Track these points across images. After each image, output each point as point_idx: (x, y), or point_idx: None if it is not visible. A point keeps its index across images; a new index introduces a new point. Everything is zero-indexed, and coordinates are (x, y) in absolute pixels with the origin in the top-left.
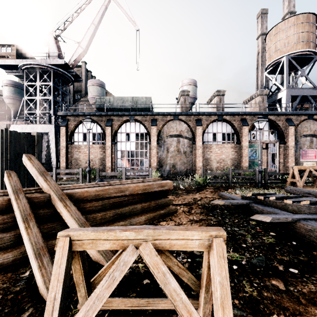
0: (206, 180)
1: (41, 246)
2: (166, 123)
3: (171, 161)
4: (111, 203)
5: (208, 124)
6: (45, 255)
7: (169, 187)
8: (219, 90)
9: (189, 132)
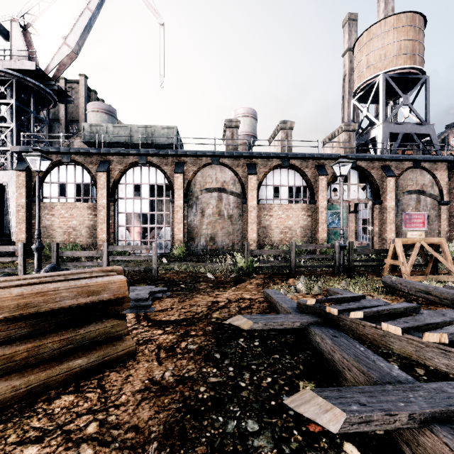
0: (252, 262)
1: None
2: (200, 169)
3: (208, 230)
4: None
5: (267, 171)
6: None
7: (116, 294)
8: (285, 121)
9: (237, 183)
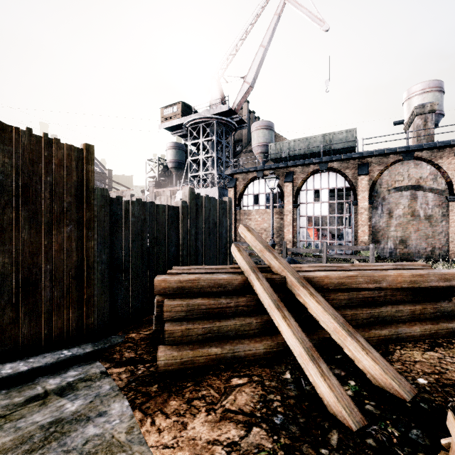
0: None
1: (309, 345)
2: (387, 168)
3: (397, 232)
4: (360, 297)
5: None
6: (320, 359)
7: None
8: None
9: (440, 178)
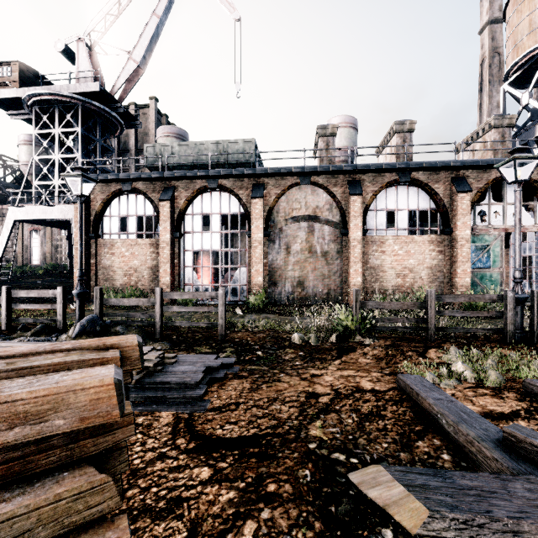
0: (364, 320)
1: None
2: (285, 192)
3: (295, 272)
4: None
5: (377, 190)
6: None
7: (88, 417)
8: (402, 120)
9: (335, 209)
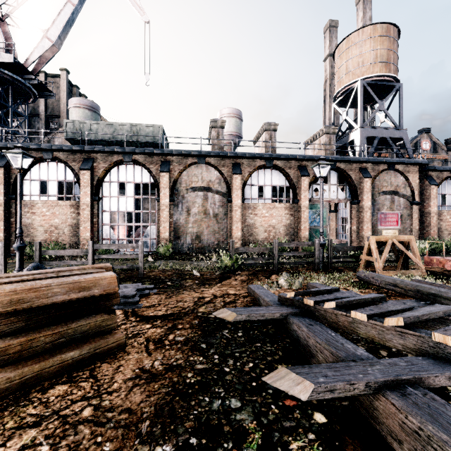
0: (237, 260)
1: None
2: (186, 168)
3: (194, 228)
4: None
5: (251, 171)
6: None
7: (106, 290)
8: (269, 122)
9: (223, 183)
